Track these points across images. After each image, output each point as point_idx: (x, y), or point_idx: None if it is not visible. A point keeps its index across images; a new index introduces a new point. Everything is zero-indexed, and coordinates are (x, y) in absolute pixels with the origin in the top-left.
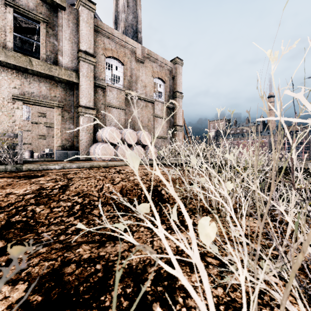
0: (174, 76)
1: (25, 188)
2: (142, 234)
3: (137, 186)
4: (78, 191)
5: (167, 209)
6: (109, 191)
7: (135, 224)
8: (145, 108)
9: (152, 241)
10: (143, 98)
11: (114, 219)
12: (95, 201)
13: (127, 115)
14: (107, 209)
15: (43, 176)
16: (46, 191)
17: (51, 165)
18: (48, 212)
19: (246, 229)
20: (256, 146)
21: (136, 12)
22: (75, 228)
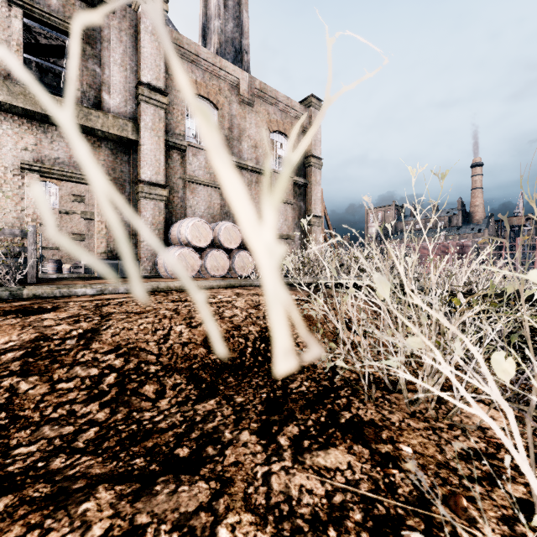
0: (307, 129)
1: (7, 338)
2: (245, 454)
3: (239, 331)
4: (118, 343)
5: (300, 382)
6: (181, 341)
7: (231, 422)
8: (255, 185)
9: (268, 476)
10: (251, 167)
11: (185, 409)
12: (151, 365)
13: (224, 198)
14: (174, 383)
15: (55, 310)
16: (51, 344)
17: (79, 288)
18: (44, 391)
19: (478, 437)
20: (451, 253)
21: (239, 18)
22: (94, 434)
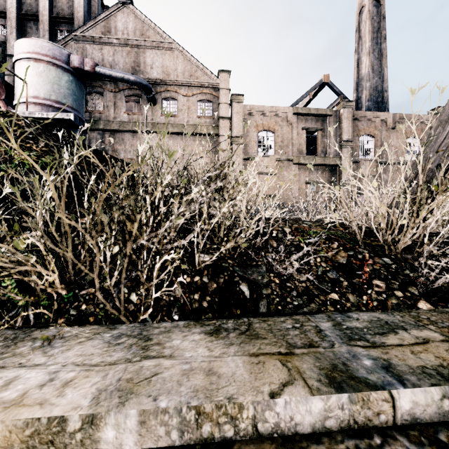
0: None
1: None
2: None
3: None
4: None
5: None
6: None
7: None
8: (395, 171)
9: None
10: (393, 162)
11: None
12: None
13: (377, 181)
14: None
15: None
16: None
17: None
18: None
19: None
20: None
21: (381, 72)
22: None
